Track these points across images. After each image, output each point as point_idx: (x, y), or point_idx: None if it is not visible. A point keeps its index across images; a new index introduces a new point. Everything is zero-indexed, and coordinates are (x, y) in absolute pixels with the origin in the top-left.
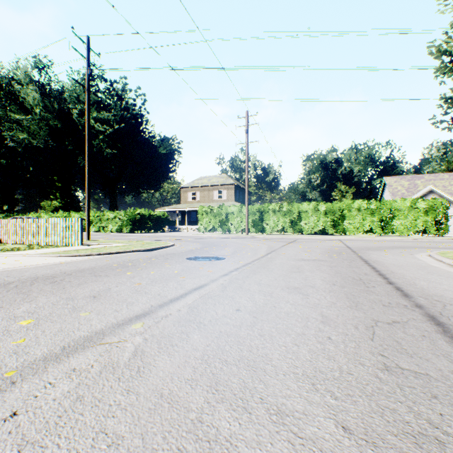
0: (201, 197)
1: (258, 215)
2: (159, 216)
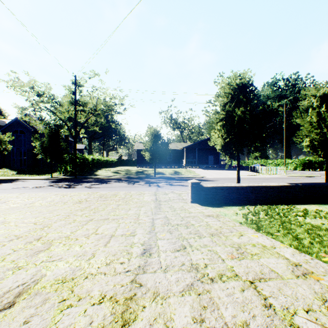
0: None
1: None
2: (323, 160)
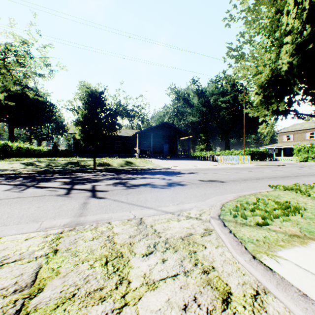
0: (294, 138)
1: None
2: (262, 151)
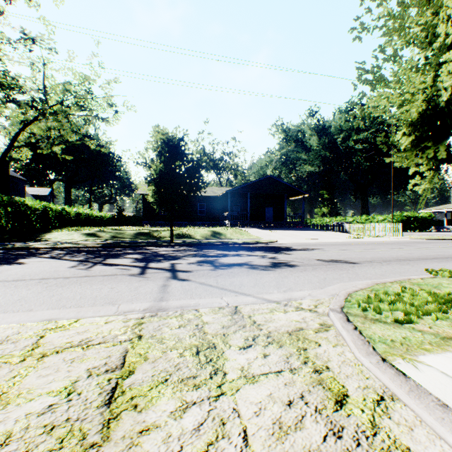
0: None
1: None
2: (424, 217)
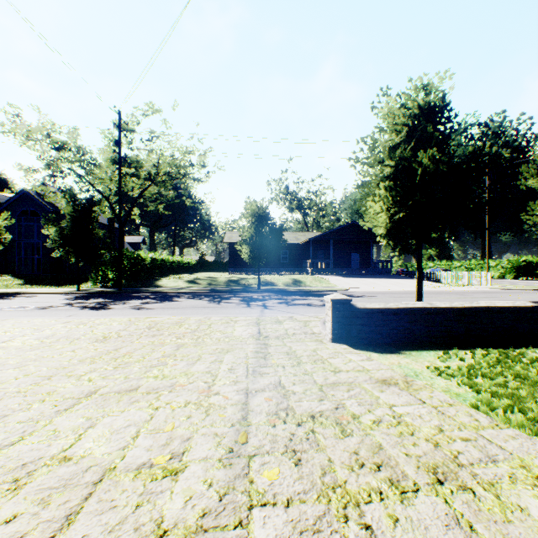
0: None
1: None
2: None
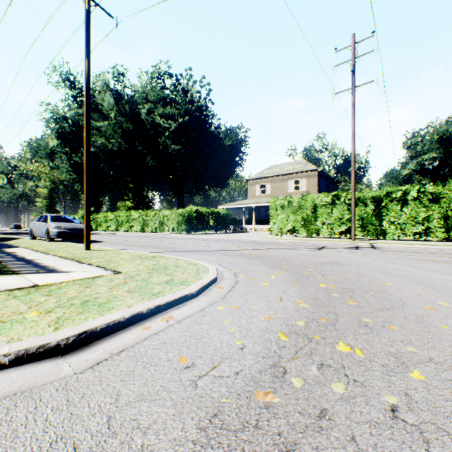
0: (271, 189)
1: (371, 208)
2: (221, 213)
